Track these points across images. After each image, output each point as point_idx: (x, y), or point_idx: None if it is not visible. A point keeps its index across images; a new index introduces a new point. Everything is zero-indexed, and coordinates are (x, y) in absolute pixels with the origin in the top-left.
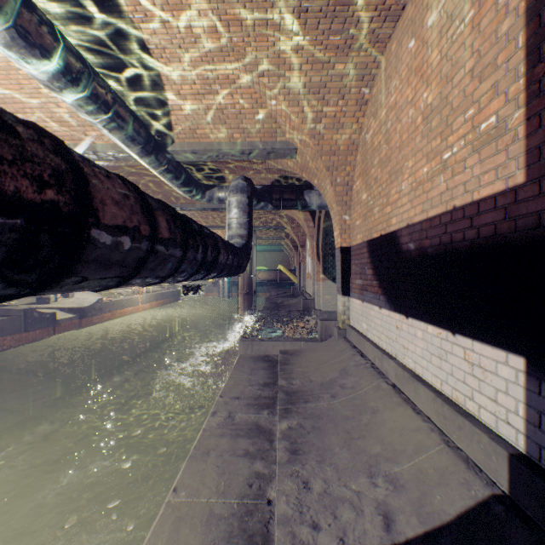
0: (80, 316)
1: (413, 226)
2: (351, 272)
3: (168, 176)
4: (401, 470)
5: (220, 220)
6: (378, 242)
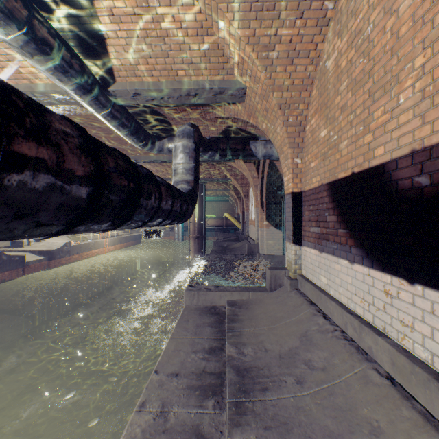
0: (49, 258)
1: (428, 151)
2: (303, 219)
3: (113, 122)
4: None
5: None
6: (348, 182)
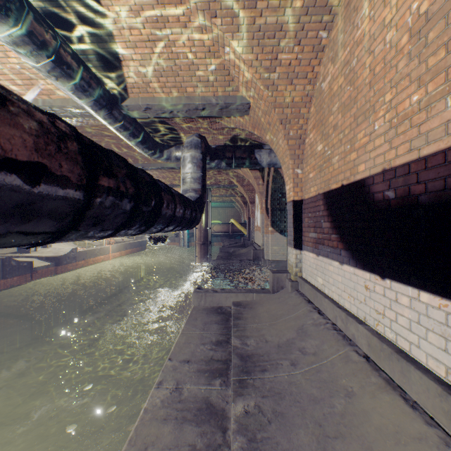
0: (56, 264)
1: (393, 171)
2: (303, 225)
3: (125, 133)
4: None
5: (180, 180)
6: (338, 193)
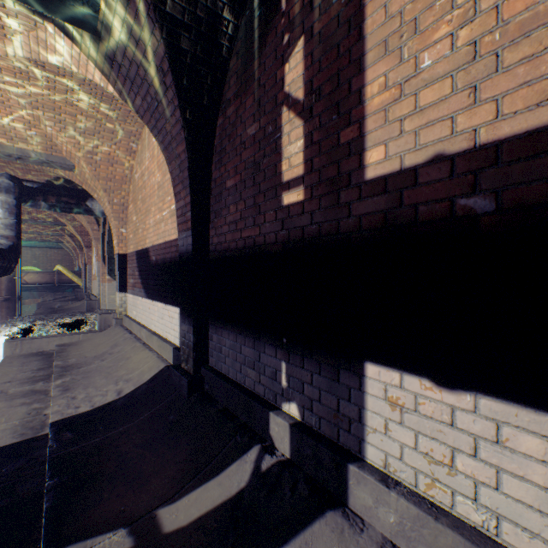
0: None
1: (155, 247)
2: (128, 274)
3: None
4: (134, 375)
5: None
6: (142, 253)
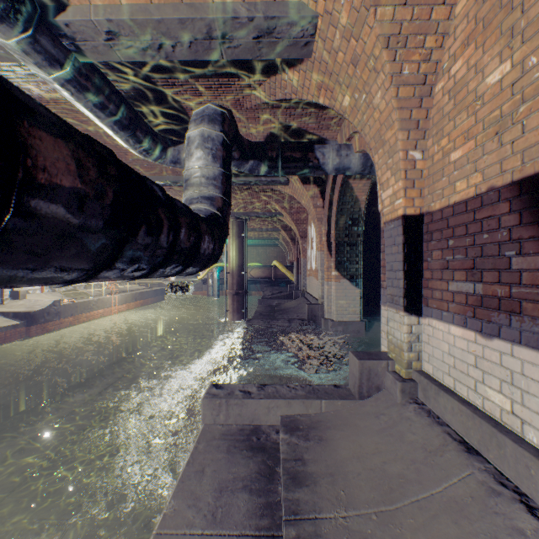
0: (27, 323)
1: None
2: (425, 266)
3: (82, 98)
4: None
5: None
6: None
